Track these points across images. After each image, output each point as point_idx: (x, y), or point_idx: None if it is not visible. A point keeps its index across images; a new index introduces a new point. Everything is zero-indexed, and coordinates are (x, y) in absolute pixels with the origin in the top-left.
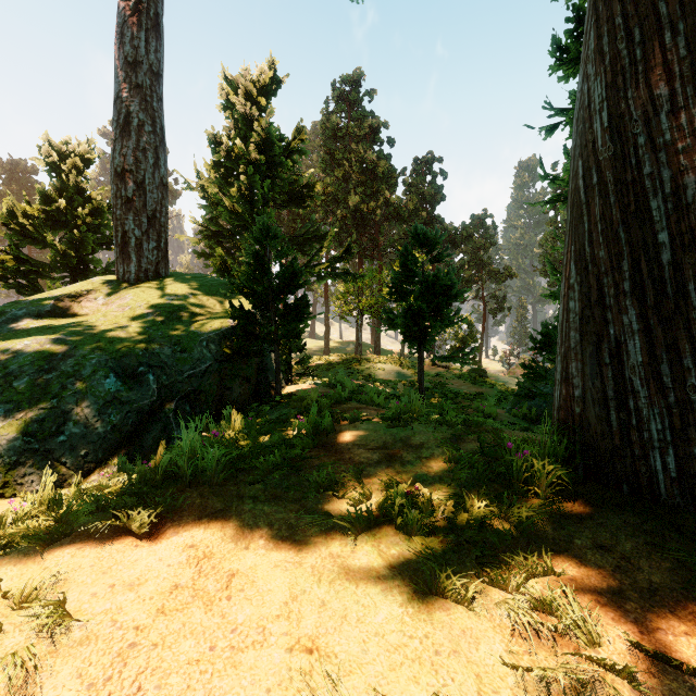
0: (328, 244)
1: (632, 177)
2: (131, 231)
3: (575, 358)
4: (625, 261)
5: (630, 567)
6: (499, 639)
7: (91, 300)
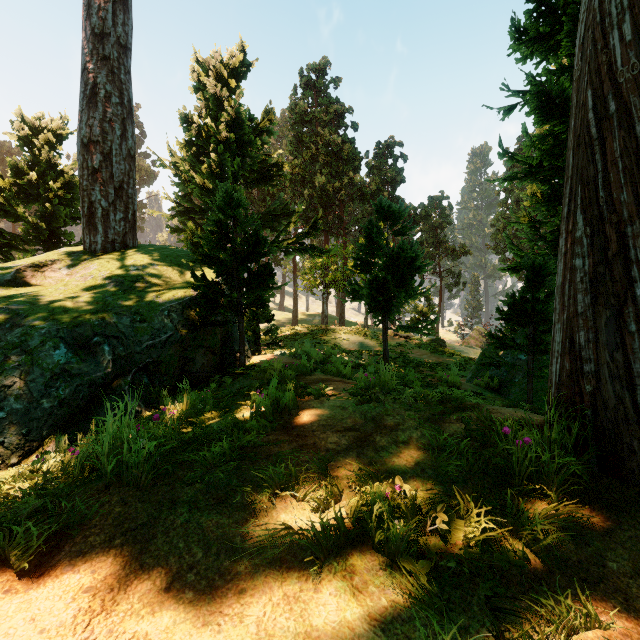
0: (296, 220)
1: None
2: (97, 201)
3: (584, 325)
4: None
5: None
6: None
7: (56, 270)
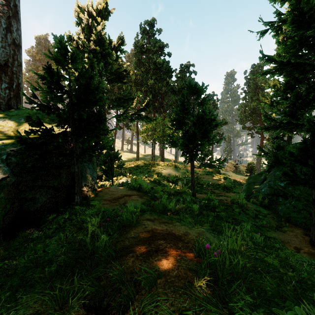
0: (136, 100)
1: None
2: None
3: None
4: None
5: None
6: None
7: None
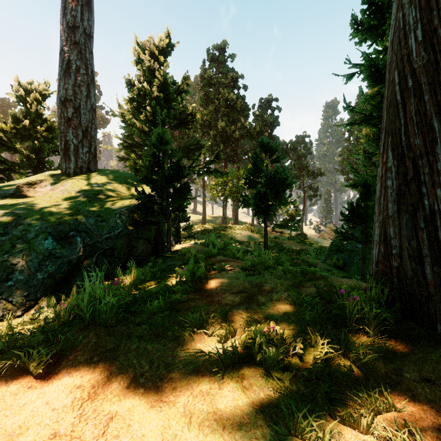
0: (205, 152)
1: None
2: (70, 140)
3: (393, 224)
4: (438, 146)
5: None
6: None
7: (43, 187)
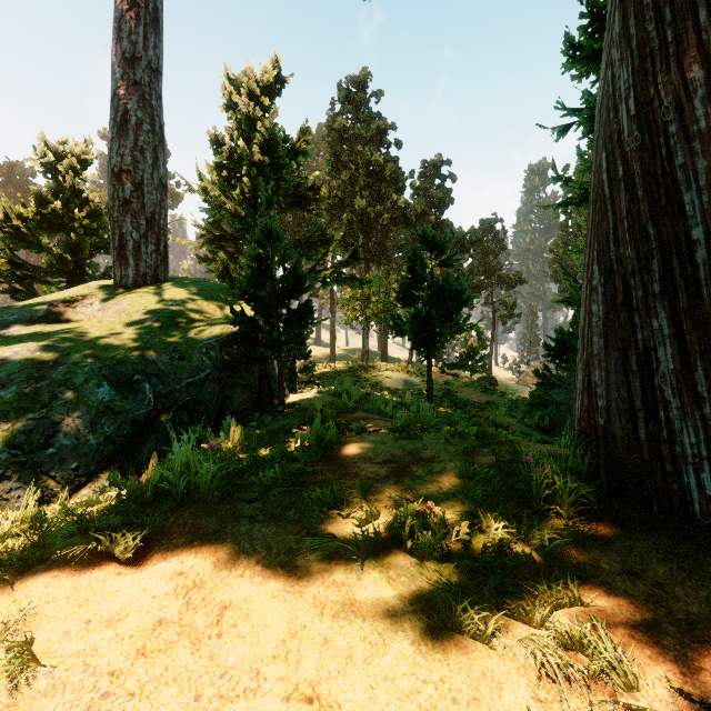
0: (334, 248)
1: (662, 169)
2: (128, 233)
3: (599, 365)
4: (655, 260)
5: (664, 595)
6: (524, 684)
7: (87, 305)
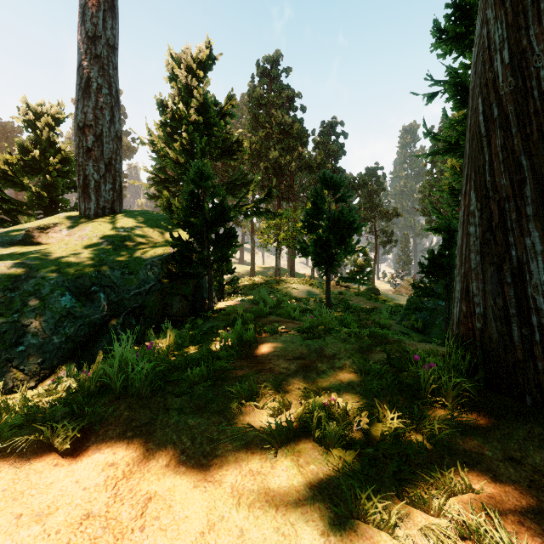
0: (254, 188)
1: (534, 108)
2: (90, 175)
3: (476, 278)
4: (528, 187)
5: (543, 481)
6: None
7: (57, 232)
